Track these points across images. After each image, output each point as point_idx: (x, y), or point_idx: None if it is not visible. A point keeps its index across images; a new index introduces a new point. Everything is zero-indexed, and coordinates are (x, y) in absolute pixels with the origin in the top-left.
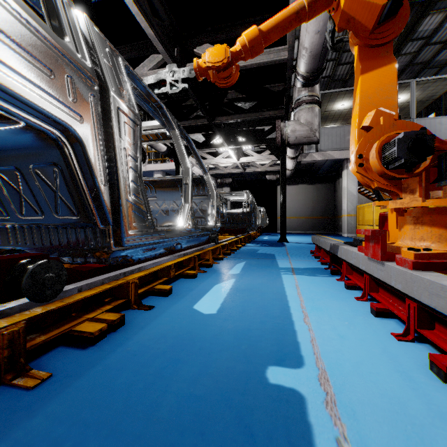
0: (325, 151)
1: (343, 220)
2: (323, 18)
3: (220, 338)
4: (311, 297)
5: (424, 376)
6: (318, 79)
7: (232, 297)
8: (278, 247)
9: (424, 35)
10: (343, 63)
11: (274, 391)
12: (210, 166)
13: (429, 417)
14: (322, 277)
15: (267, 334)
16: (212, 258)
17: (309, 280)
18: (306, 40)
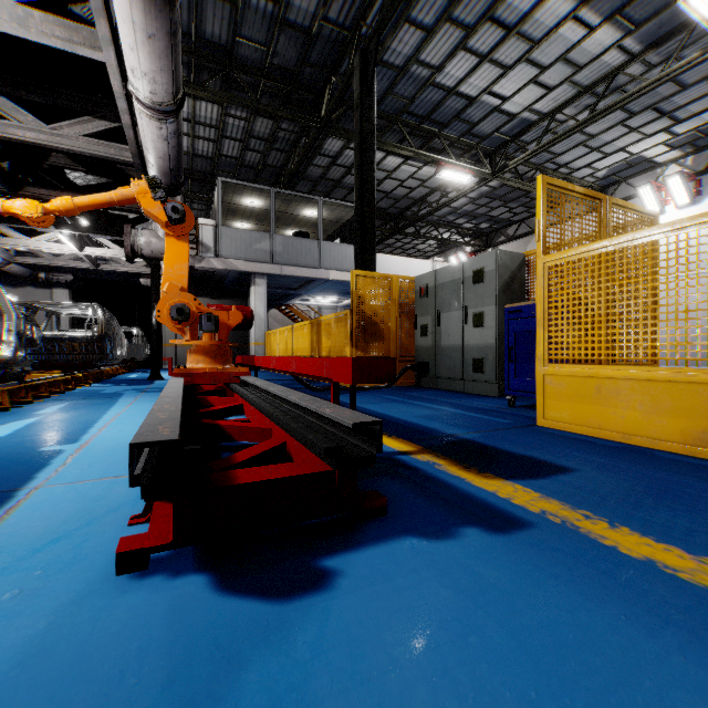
0: (228, 259)
1: (251, 350)
2: (162, 150)
3: (5, 445)
4: (125, 418)
5: None
6: (177, 192)
7: (31, 427)
8: (139, 386)
9: (331, 154)
10: (252, 149)
11: (43, 452)
12: (20, 248)
13: None
14: None
15: (56, 438)
16: (14, 403)
17: (139, 409)
18: (150, 158)
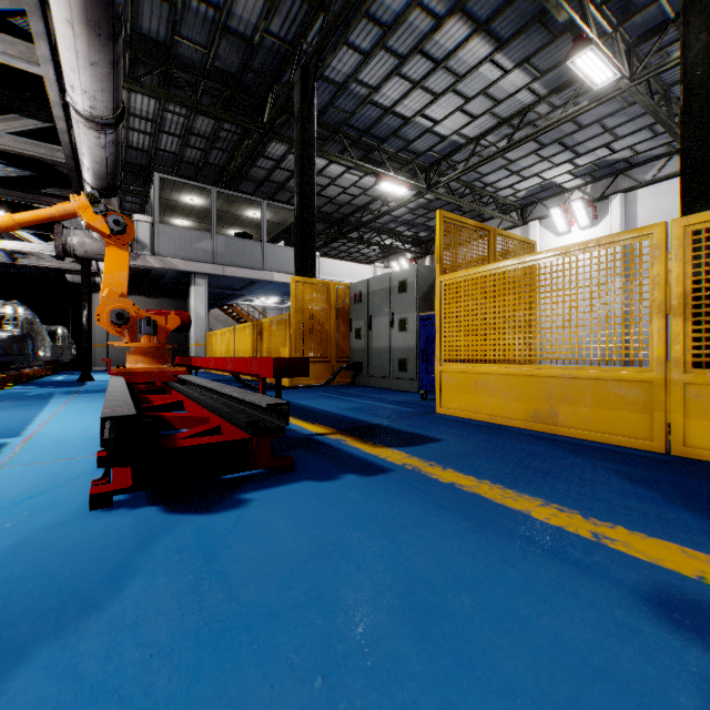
0: (166, 258)
1: (191, 350)
2: (99, 156)
3: None
4: (64, 416)
5: (97, 429)
6: (114, 194)
7: None
8: (70, 387)
9: (275, 157)
10: (193, 146)
11: None
12: None
13: (79, 435)
14: (94, 405)
15: None
16: None
17: (75, 408)
18: (85, 161)
